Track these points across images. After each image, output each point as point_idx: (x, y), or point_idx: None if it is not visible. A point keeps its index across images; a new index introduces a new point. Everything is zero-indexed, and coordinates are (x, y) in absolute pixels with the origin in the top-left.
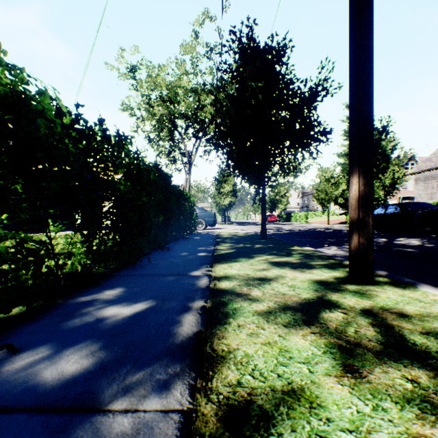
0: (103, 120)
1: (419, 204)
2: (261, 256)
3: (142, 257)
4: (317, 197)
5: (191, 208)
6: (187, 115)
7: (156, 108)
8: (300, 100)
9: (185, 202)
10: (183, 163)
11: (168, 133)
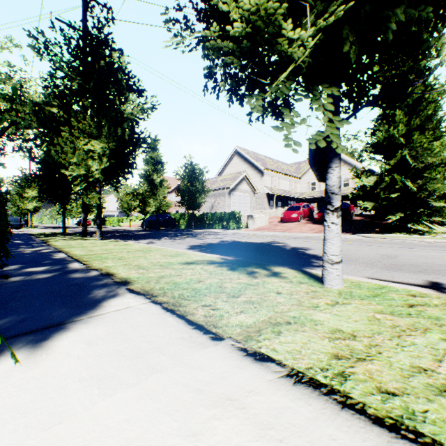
0: None
1: (164, 215)
2: (59, 236)
3: None
4: (122, 206)
5: None
6: None
7: None
8: None
9: None
10: None
11: None
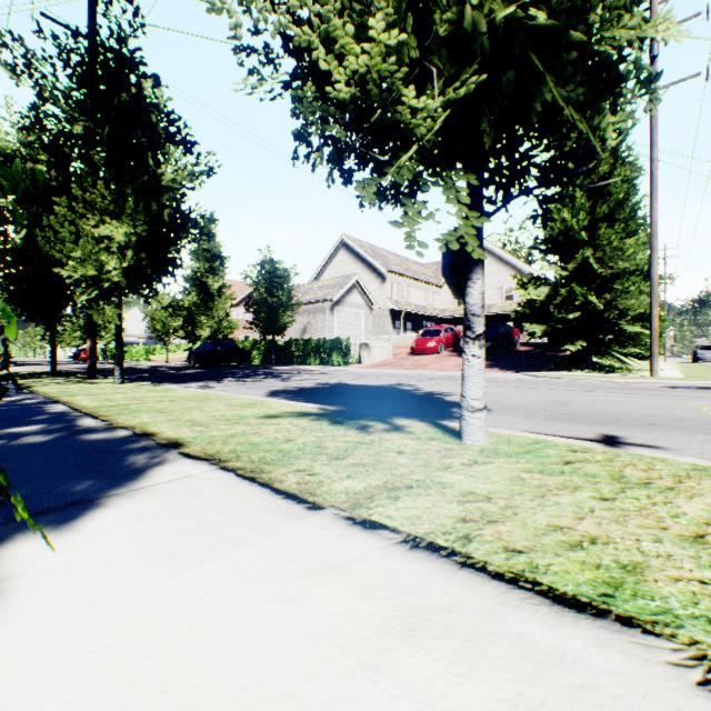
0: None
1: (226, 343)
2: (47, 378)
3: None
4: (154, 328)
5: None
6: None
7: None
8: None
9: None
10: None
11: None
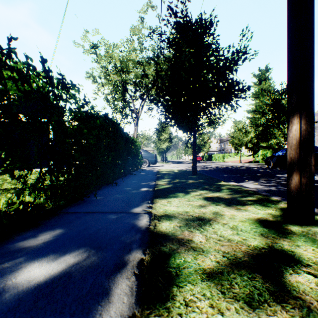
0: (44, 61)
1: None
2: (196, 191)
3: (91, 192)
4: (232, 142)
5: (137, 150)
6: (135, 81)
7: (111, 75)
8: (224, 63)
9: (132, 145)
10: (132, 117)
11: (120, 94)
